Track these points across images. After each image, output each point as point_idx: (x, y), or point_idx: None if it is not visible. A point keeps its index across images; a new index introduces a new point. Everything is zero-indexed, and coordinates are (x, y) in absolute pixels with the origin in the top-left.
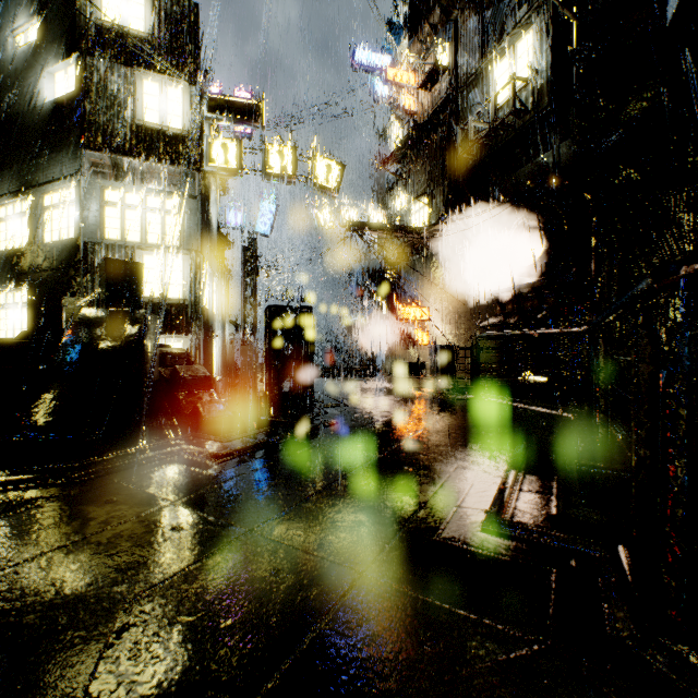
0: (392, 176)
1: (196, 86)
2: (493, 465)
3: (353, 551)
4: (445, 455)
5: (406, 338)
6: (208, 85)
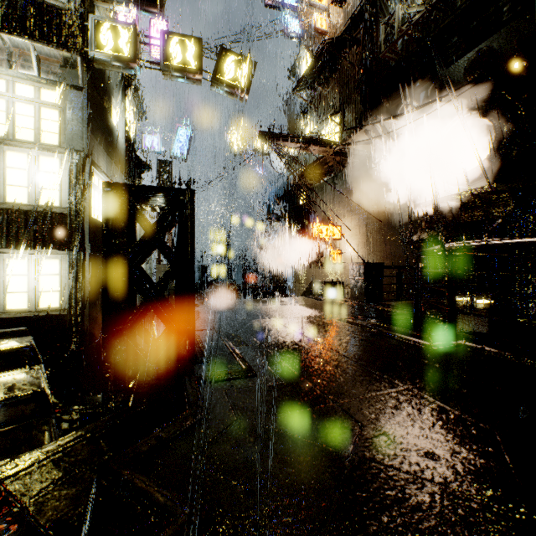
0: (301, 107)
1: None
2: None
3: None
4: None
5: (315, 257)
6: None
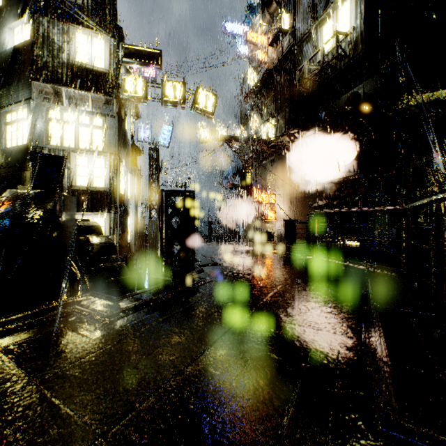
0: (250, 107)
1: (114, 38)
2: (350, 326)
3: None
4: (304, 314)
5: (259, 215)
6: (123, 39)
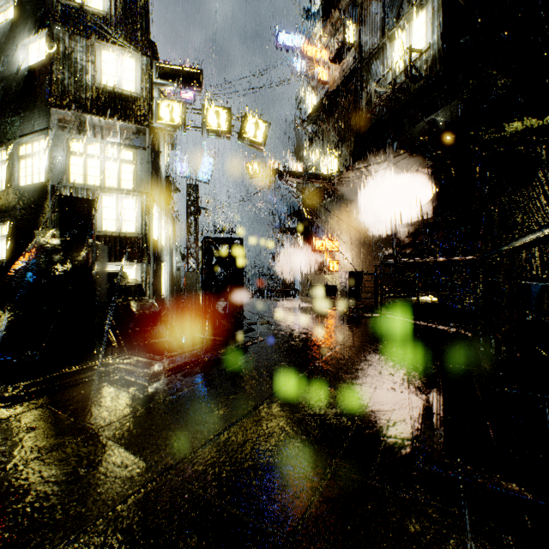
0: (308, 135)
1: (147, 56)
2: (410, 384)
3: (279, 502)
4: (363, 373)
5: (319, 266)
6: (157, 57)
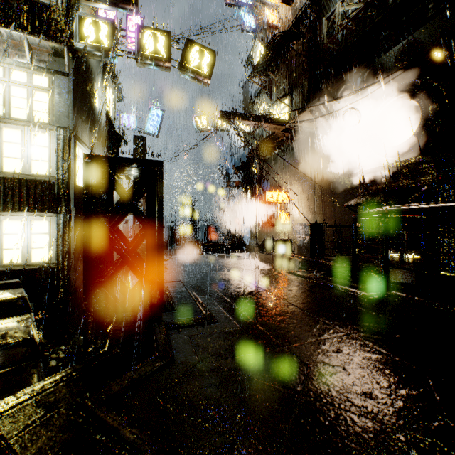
0: (255, 90)
1: None
2: None
3: None
4: None
5: (268, 218)
6: None
